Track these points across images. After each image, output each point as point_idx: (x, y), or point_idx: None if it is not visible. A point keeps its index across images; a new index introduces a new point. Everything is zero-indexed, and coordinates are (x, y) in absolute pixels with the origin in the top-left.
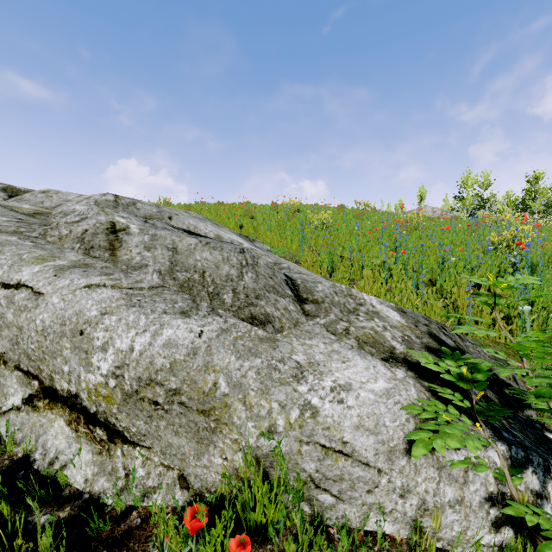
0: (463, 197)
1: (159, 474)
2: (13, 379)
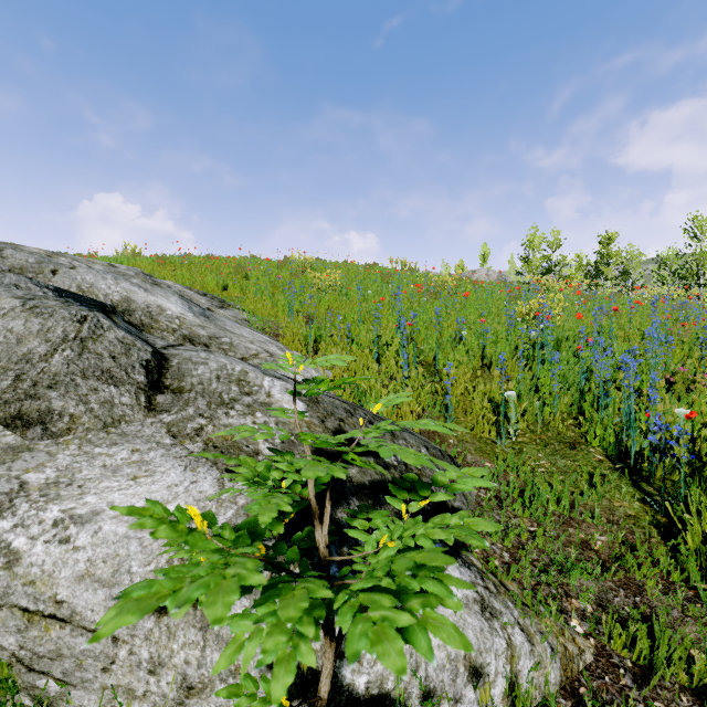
0: (529, 258)
1: None
2: None
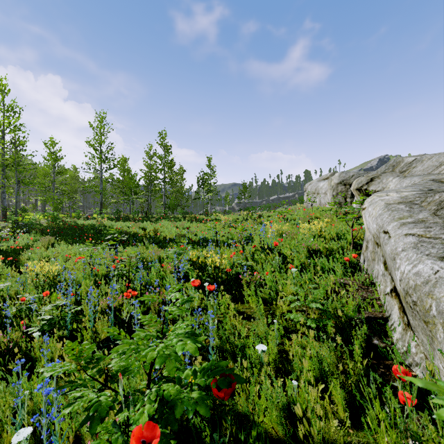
0: None
1: (421, 358)
2: (388, 279)
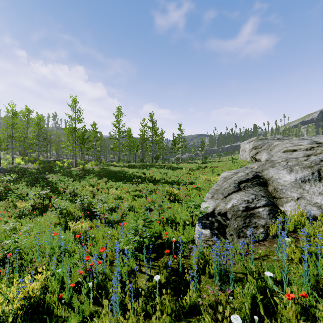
0: None
1: None
2: None
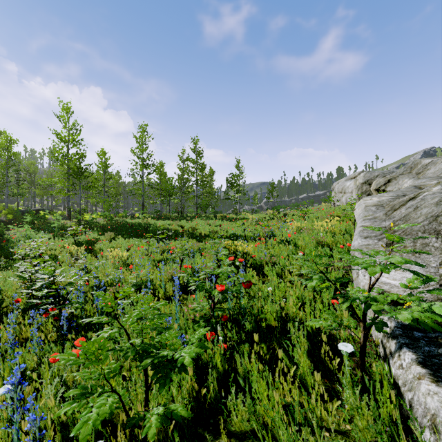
0: None
1: None
2: None
